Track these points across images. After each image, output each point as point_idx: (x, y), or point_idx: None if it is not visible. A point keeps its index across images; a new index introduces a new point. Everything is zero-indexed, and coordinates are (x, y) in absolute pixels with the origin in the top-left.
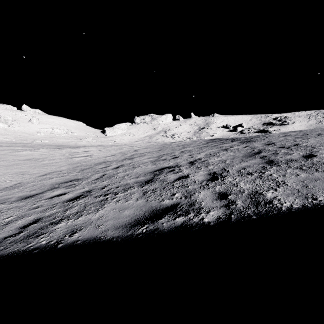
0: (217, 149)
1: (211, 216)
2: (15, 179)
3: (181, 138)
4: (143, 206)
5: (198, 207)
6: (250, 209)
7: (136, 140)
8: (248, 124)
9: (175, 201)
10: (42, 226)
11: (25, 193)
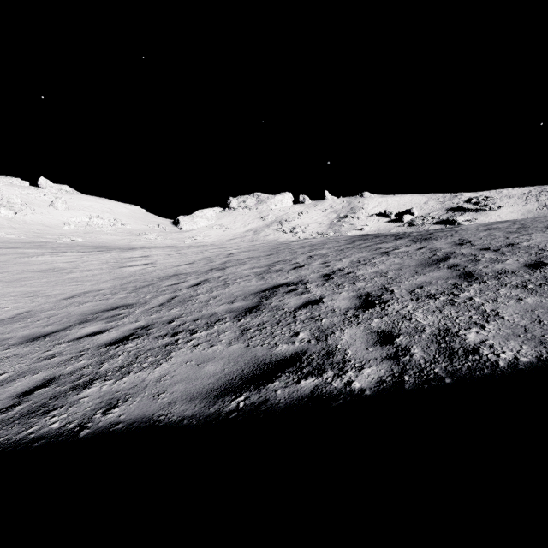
0: (371, 253)
1: (366, 377)
2: (21, 305)
3: (309, 234)
4: (240, 356)
5: (340, 360)
6: (438, 365)
7: (232, 238)
8: (422, 210)
9: (299, 347)
10: (56, 392)
11: (34, 329)
